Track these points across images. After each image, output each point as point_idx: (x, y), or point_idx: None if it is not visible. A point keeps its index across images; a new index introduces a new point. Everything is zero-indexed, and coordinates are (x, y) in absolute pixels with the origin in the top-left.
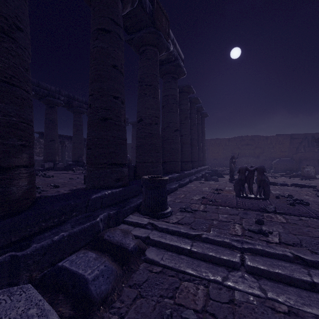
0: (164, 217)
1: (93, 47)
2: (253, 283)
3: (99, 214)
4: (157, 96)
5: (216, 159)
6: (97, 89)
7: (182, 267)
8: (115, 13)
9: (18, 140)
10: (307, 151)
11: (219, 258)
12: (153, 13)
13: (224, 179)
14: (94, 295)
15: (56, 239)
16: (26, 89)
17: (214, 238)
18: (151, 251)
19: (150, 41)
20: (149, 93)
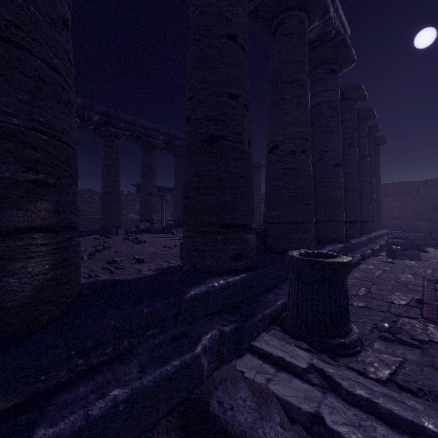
0: (348, 353)
1: (194, 10)
2: None
3: (201, 333)
4: (305, 100)
5: (398, 218)
6: (199, 85)
7: None
8: None
9: (27, 171)
10: None
11: None
12: None
13: (430, 255)
14: None
15: (96, 412)
16: (50, 63)
17: None
18: None
19: None
20: (291, 97)
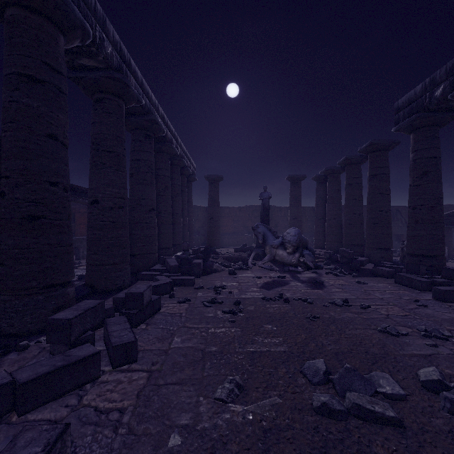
0: None
1: None
2: None
3: None
4: None
5: None
6: None
7: None
8: None
9: None
10: (393, 226)
11: None
12: None
13: None
14: None
15: None
16: None
17: None
18: None
19: None
20: None
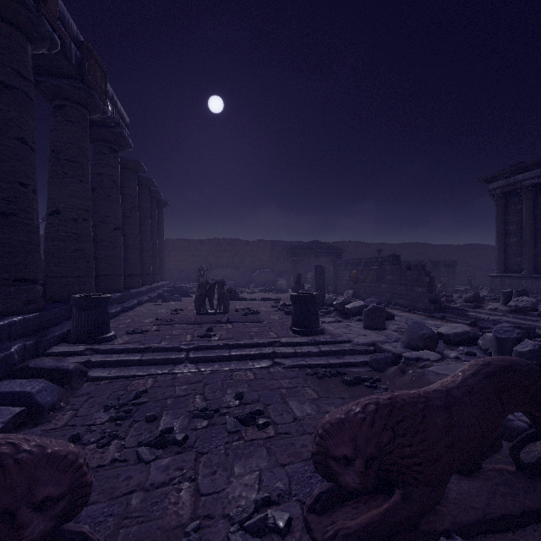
0: (107, 340)
1: None
2: (192, 367)
3: (10, 346)
4: (86, 179)
5: (183, 271)
6: None
7: (133, 373)
8: (22, 63)
9: None
10: (286, 262)
11: (167, 359)
12: (82, 63)
13: (191, 298)
14: (42, 403)
15: None
16: None
17: (164, 346)
18: (95, 372)
19: (75, 97)
20: (73, 174)
